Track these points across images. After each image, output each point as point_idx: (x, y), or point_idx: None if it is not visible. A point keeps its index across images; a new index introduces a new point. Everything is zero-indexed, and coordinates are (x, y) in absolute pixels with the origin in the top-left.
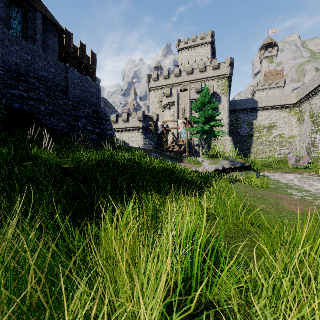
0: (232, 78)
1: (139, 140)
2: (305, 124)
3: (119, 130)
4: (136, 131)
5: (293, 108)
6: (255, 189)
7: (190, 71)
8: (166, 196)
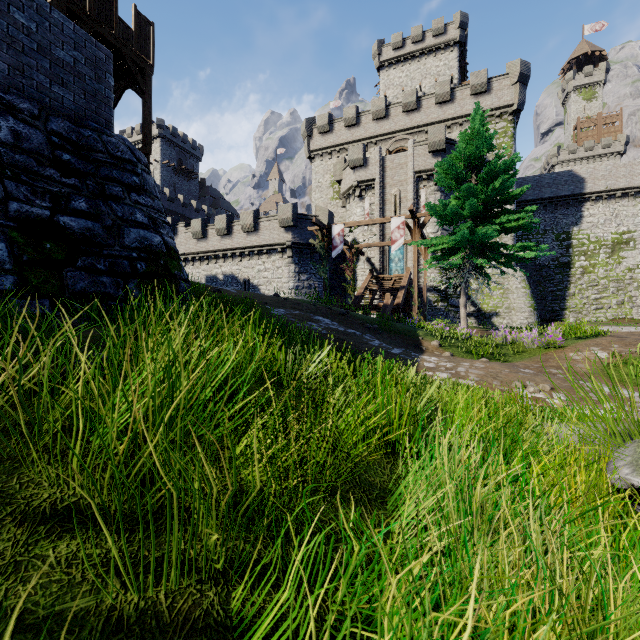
0: None
1: (283, 278)
2: None
3: (235, 253)
4: (277, 255)
5: None
6: None
7: (411, 102)
8: None
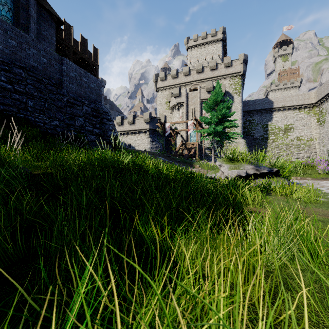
0: (245, 77)
1: (145, 143)
2: (326, 125)
3: (125, 133)
4: (143, 134)
5: (312, 108)
6: (301, 203)
7: (200, 69)
8: (180, 223)
